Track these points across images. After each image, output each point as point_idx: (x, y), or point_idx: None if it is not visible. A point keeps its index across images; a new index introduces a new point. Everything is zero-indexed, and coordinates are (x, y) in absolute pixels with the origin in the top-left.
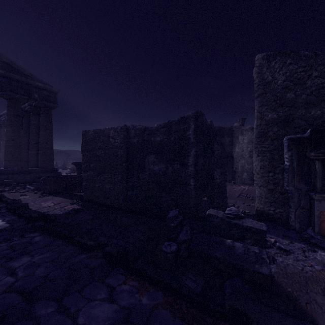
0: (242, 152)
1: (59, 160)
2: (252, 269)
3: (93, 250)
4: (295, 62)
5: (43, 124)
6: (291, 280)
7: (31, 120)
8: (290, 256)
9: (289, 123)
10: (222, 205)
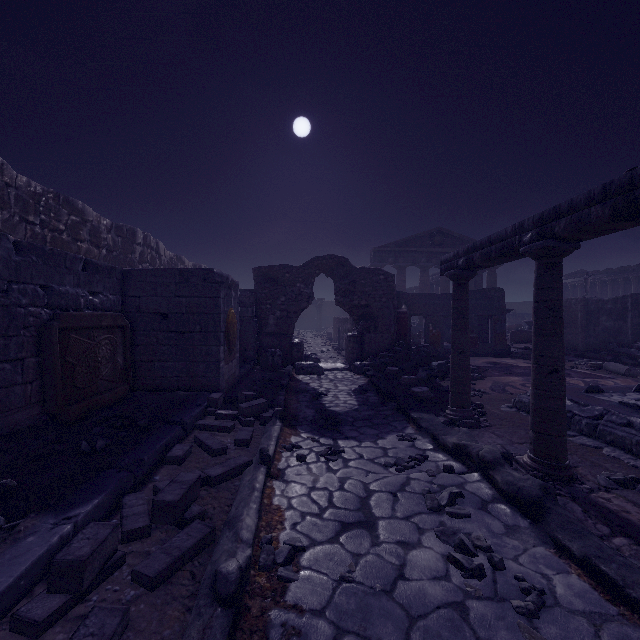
0: None
1: None
2: (633, 354)
3: (567, 355)
4: None
5: (489, 284)
6: None
7: (474, 281)
8: None
9: None
10: None
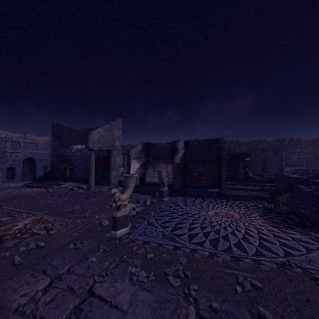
0: None
1: None
2: None
3: None
4: None
5: None
6: None
7: None
8: None
9: None
10: None
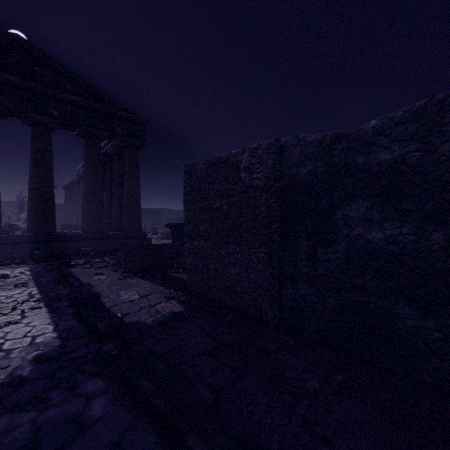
0: None
1: (148, 221)
2: None
3: None
4: None
5: (128, 170)
6: None
7: (114, 167)
8: None
9: None
10: None
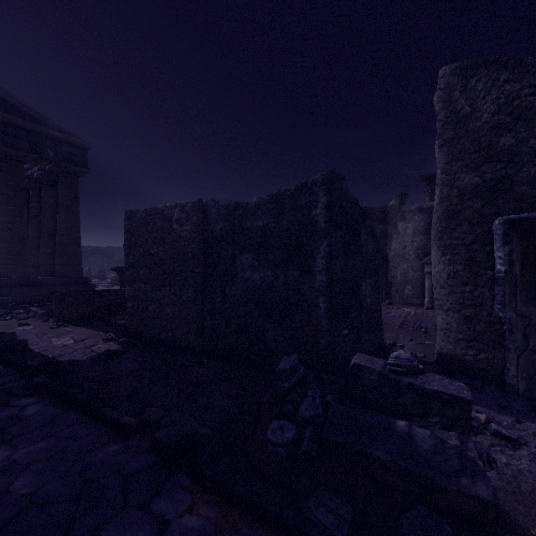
0: (404, 250)
1: (94, 264)
2: (455, 488)
3: (134, 434)
4: (516, 77)
5: (63, 202)
6: (532, 507)
7: (44, 196)
8: (521, 452)
9: (504, 193)
10: (374, 344)
